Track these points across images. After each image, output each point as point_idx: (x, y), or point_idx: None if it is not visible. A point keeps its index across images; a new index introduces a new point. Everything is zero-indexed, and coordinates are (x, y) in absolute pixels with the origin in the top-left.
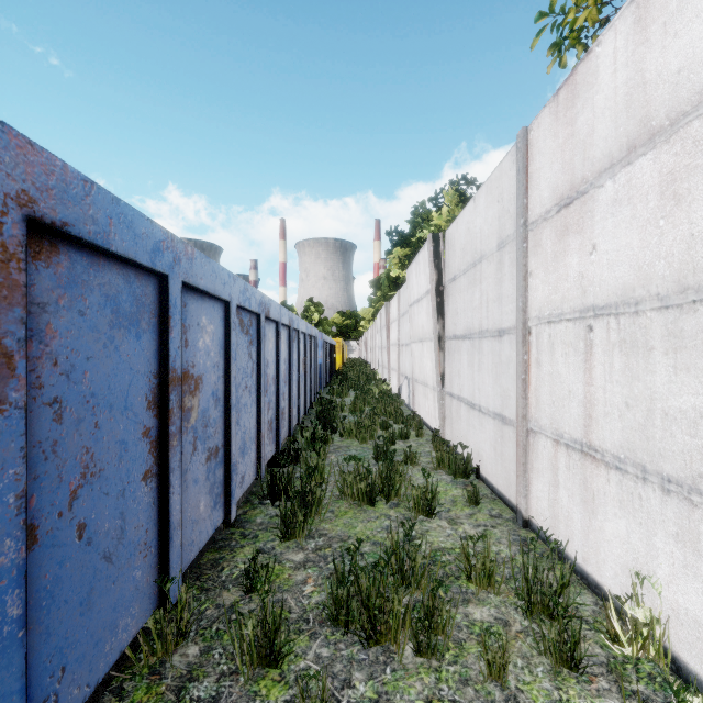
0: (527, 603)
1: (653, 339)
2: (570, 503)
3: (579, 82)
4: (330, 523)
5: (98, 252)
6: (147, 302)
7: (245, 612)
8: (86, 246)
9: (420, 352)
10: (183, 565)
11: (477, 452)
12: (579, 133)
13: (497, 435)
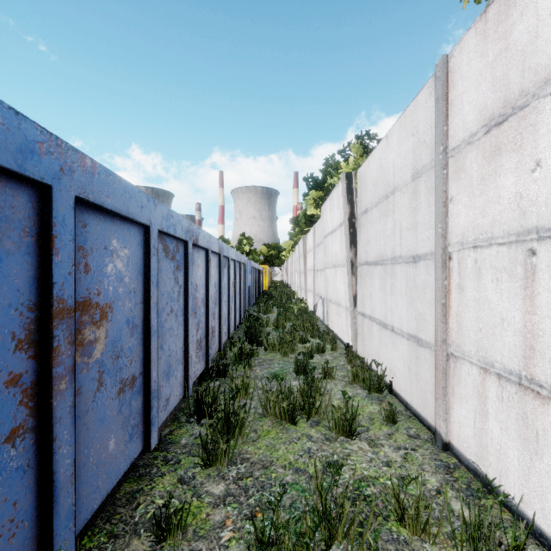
0: None
1: None
2: (503, 437)
3: None
4: (252, 445)
5: None
6: (16, 216)
7: None
8: None
9: (333, 276)
10: (82, 519)
11: (389, 368)
12: (516, 44)
13: (411, 355)
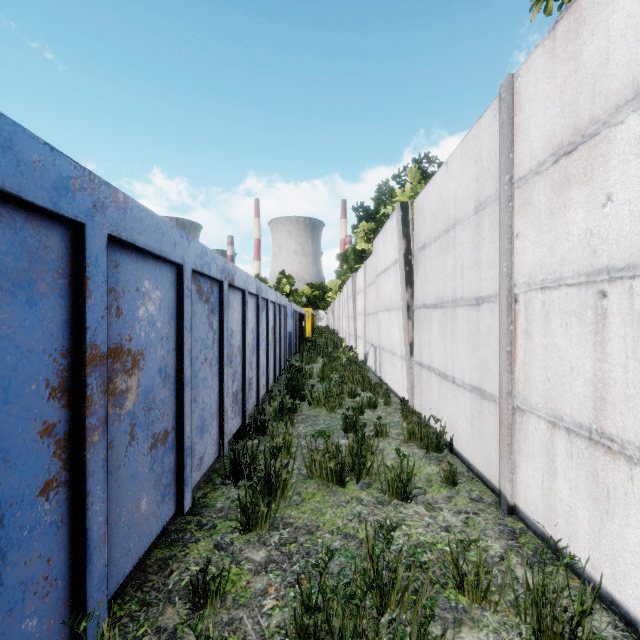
0: (537, 633)
1: None
2: (573, 497)
3: (586, 7)
4: (296, 509)
5: None
6: (50, 257)
7: (190, 639)
8: None
9: (387, 320)
10: (114, 583)
11: (450, 425)
12: (586, 66)
13: (474, 409)
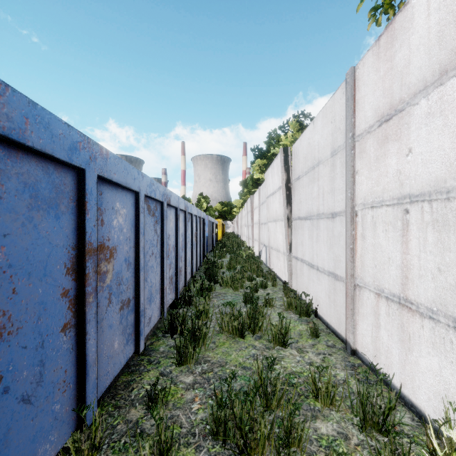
0: (362, 421)
1: None
2: (389, 341)
3: (397, 28)
4: (212, 351)
5: (15, 146)
6: (66, 190)
7: (147, 427)
8: (2, 140)
9: (274, 228)
10: (100, 391)
11: (315, 298)
12: (397, 66)
13: (330, 287)
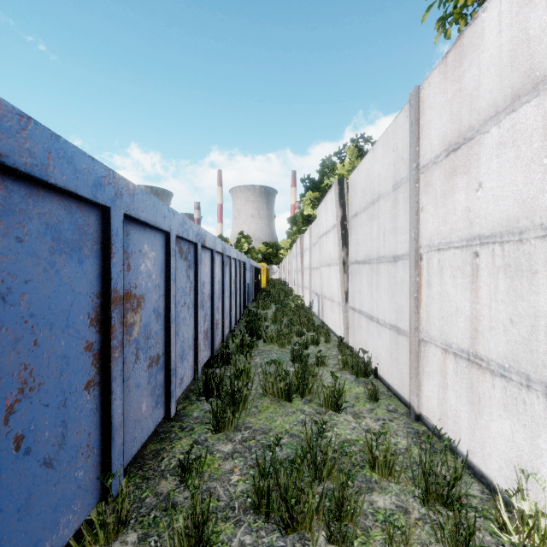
0: (424, 493)
1: (536, 264)
2: (458, 403)
3: (466, 45)
4: (254, 417)
5: (37, 183)
6: (90, 231)
7: (179, 500)
8: (23, 177)
9: (327, 274)
10: (126, 459)
11: (375, 356)
12: (466, 88)
13: (392, 343)
